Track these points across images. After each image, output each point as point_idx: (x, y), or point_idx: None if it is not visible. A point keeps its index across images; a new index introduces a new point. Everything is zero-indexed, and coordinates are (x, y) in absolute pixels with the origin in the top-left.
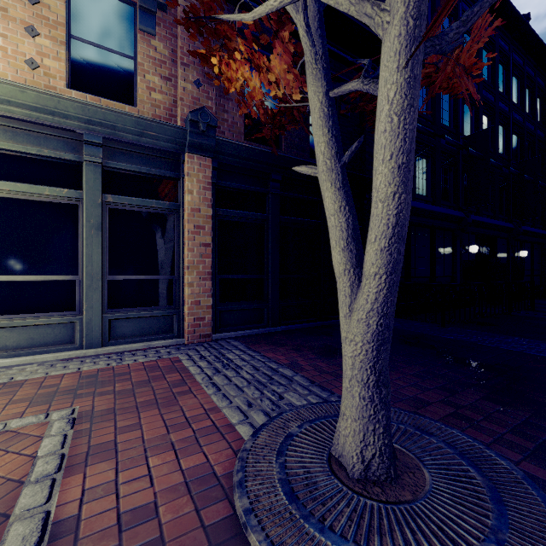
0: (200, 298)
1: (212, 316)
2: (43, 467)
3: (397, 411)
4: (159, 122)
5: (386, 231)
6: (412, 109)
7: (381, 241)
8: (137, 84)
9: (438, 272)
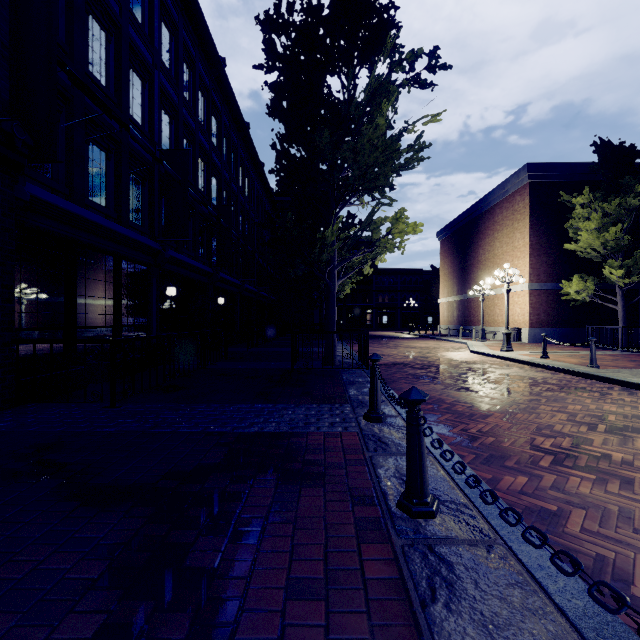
0: None
1: None
2: None
3: None
4: None
5: None
6: None
7: None
8: None
9: (127, 320)
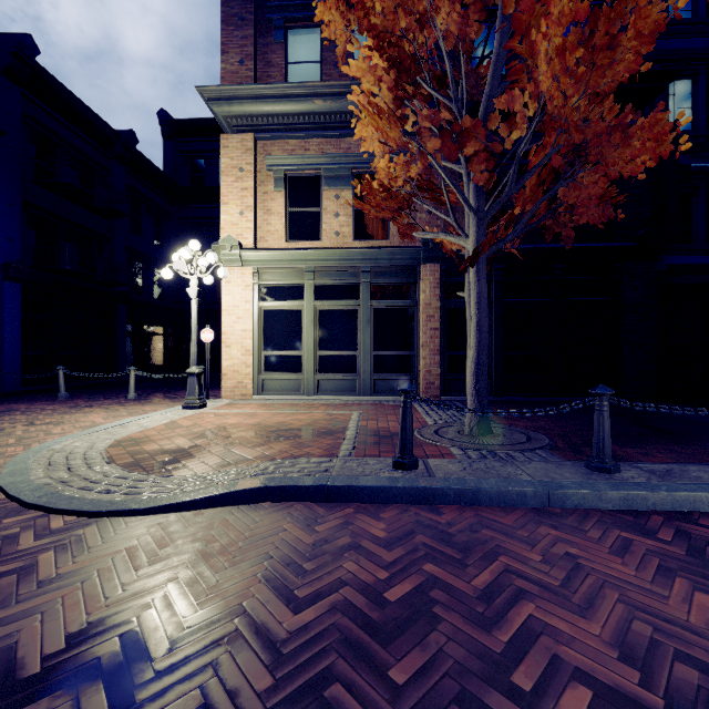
0: (431, 368)
1: (440, 382)
2: (354, 419)
3: (523, 429)
4: (402, 249)
5: (474, 329)
6: (479, 281)
7: (473, 333)
8: (390, 224)
9: None
